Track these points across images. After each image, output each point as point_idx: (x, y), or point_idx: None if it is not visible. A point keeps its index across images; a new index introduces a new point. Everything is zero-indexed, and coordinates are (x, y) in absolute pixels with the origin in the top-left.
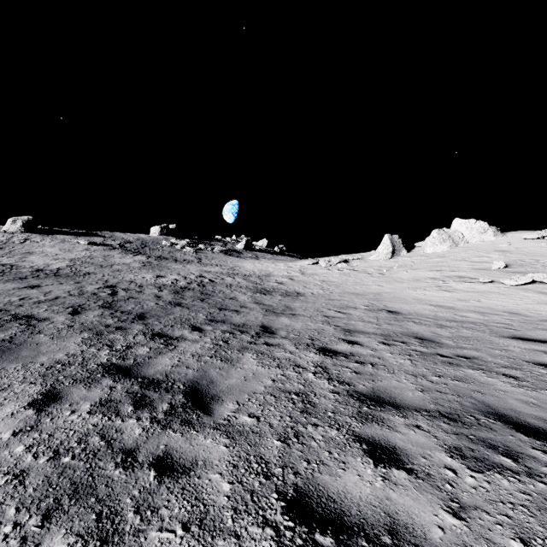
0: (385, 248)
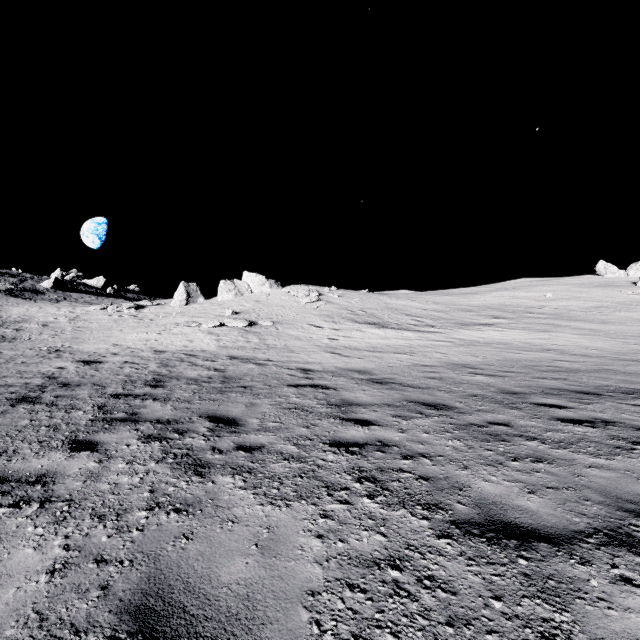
0: (179, 295)
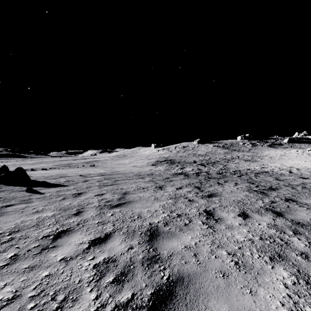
0: None
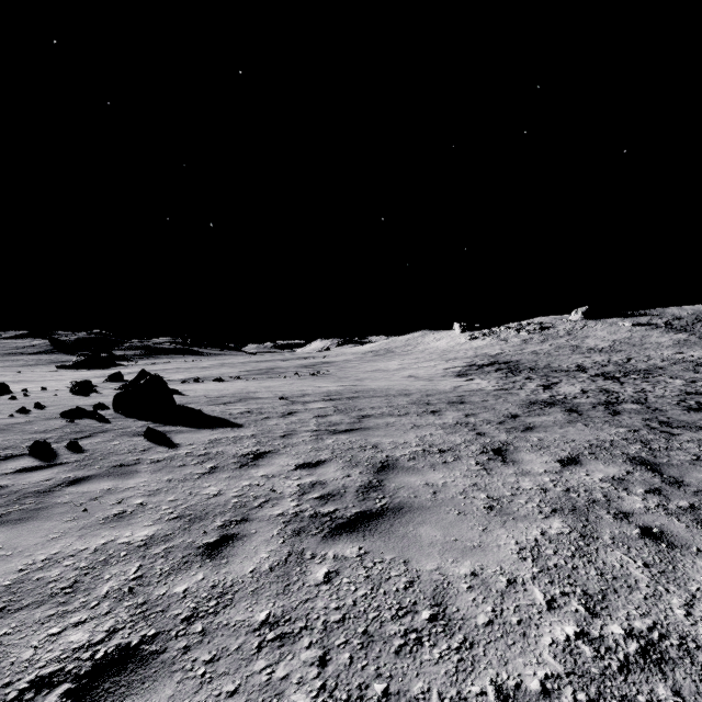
0: None
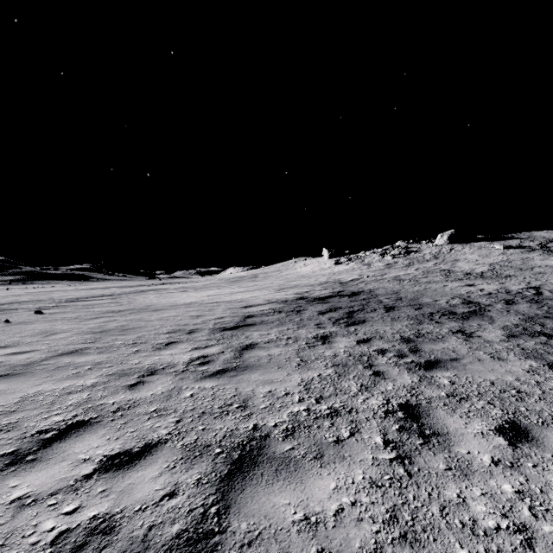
0: None
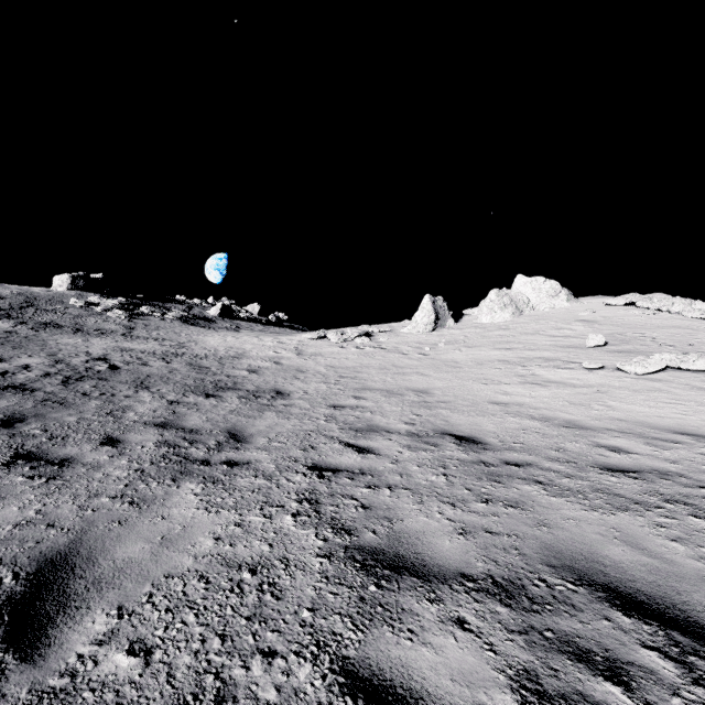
0: (424, 315)
